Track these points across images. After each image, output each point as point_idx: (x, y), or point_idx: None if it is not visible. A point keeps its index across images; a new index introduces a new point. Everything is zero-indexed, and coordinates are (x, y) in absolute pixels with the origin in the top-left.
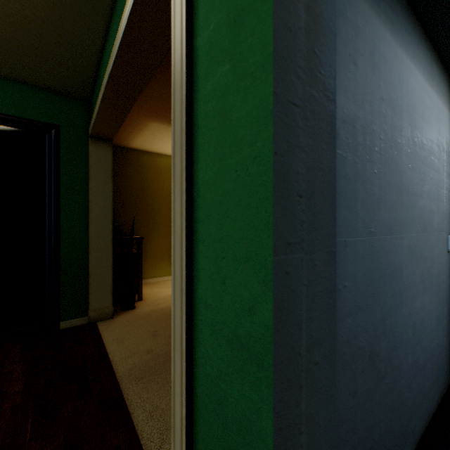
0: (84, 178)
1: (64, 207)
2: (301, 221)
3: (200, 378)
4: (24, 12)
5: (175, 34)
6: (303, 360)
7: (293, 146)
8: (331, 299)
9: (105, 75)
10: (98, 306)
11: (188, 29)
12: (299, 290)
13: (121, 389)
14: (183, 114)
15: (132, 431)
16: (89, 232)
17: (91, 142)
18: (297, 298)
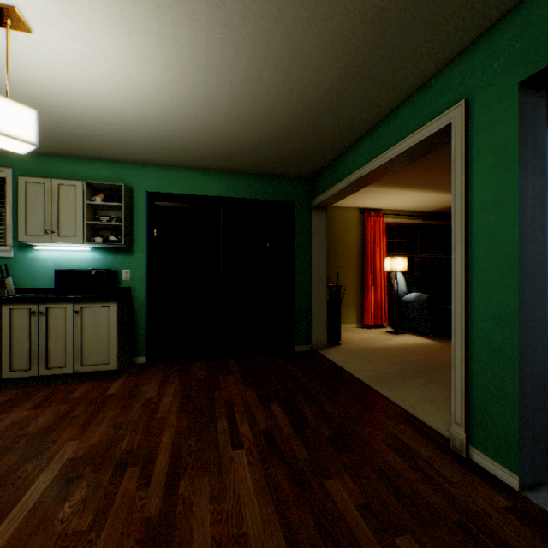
0: (308, 239)
1: (296, 262)
2: (528, 275)
3: (473, 339)
4: (307, 145)
5: (455, 191)
6: (529, 324)
7: (525, 249)
8: (542, 305)
9: (353, 174)
10: (317, 338)
11: (465, 192)
12: (527, 299)
13: (368, 385)
14: (462, 228)
15: (391, 401)
16: (311, 280)
17: (313, 211)
18: (526, 301)
